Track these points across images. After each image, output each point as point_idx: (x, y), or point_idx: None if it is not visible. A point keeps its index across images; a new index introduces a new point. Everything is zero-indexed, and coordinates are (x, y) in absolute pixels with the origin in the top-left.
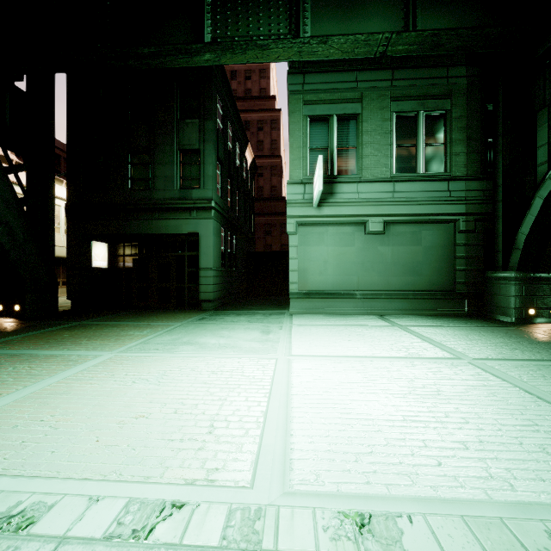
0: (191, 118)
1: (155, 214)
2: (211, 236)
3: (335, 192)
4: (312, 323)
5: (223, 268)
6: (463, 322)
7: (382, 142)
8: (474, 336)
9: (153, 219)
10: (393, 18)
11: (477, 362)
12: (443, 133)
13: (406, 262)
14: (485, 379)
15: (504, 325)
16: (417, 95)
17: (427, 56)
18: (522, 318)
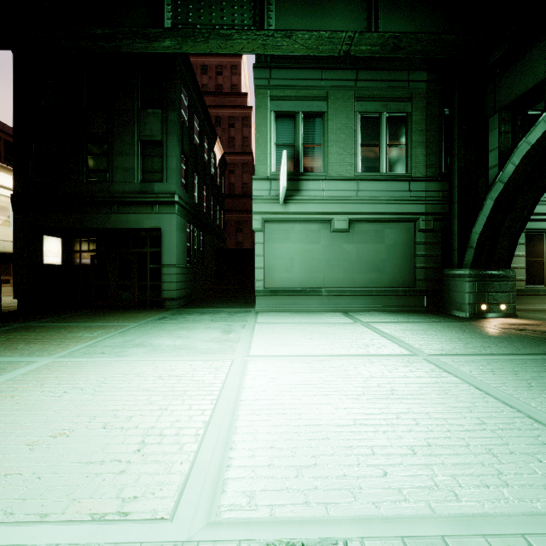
0: (153, 108)
1: (114, 208)
2: (174, 232)
3: (301, 189)
4: (277, 321)
5: (189, 265)
6: (422, 318)
7: (347, 141)
8: (431, 331)
9: (112, 212)
10: (357, 18)
11: (432, 358)
12: (405, 134)
13: (370, 259)
14: (438, 375)
15: (459, 320)
16: (381, 97)
17: (389, 59)
18: (475, 314)
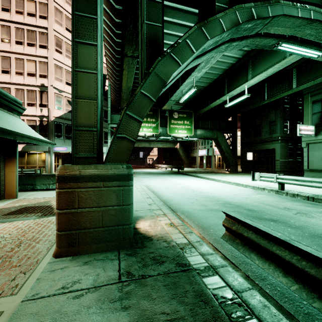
0: (272, 110)
1: (261, 143)
2: (279, 149)
3: None
4: None
5: (292, 159)
6: None
7: None
8: None
9: (261, 145)
10: None
11: None
12: None
13: None
14: None
15: None
16: None
17: None
18: None
